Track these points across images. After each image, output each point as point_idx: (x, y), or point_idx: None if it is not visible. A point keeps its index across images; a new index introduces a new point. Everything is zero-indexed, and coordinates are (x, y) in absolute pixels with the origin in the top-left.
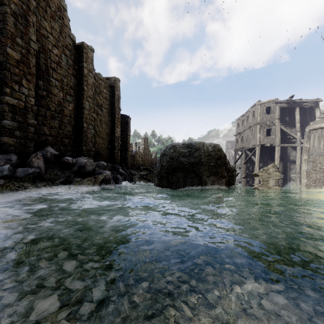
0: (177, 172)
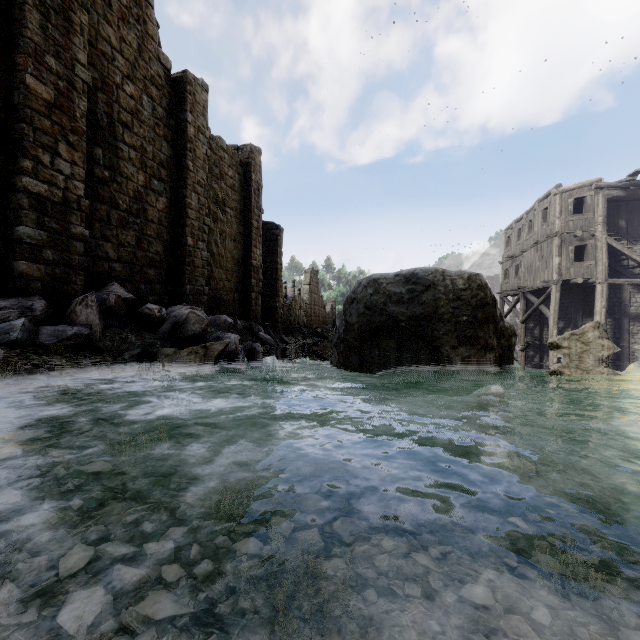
0: (382, 337)
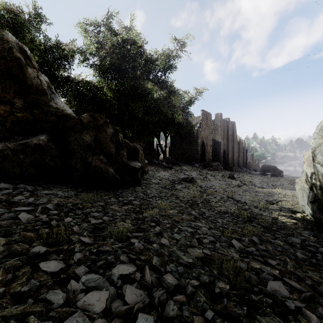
0: (266, 171)
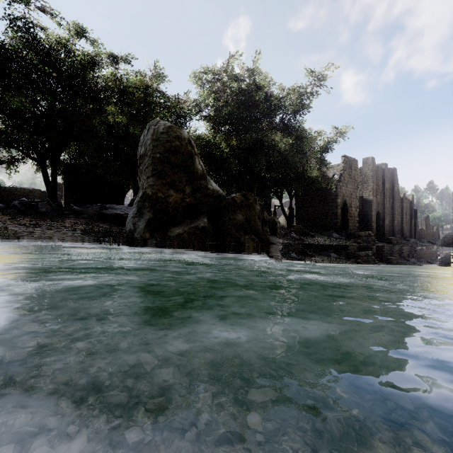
0: (452, 244)
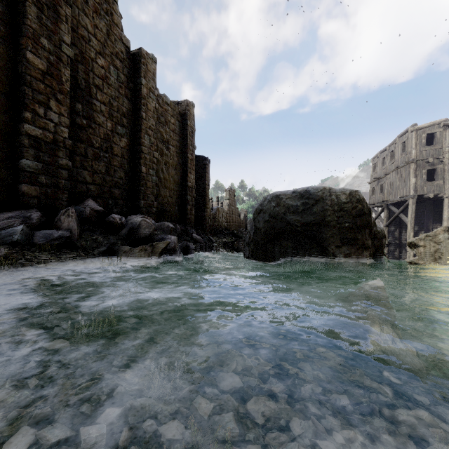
0: (282, 238)
